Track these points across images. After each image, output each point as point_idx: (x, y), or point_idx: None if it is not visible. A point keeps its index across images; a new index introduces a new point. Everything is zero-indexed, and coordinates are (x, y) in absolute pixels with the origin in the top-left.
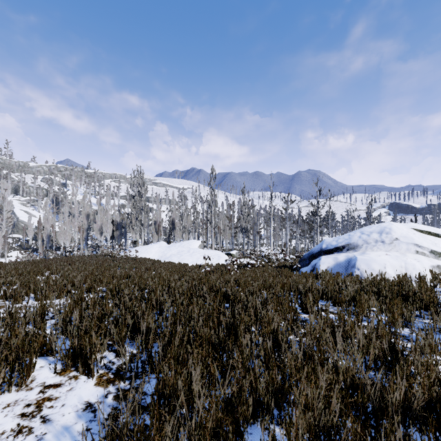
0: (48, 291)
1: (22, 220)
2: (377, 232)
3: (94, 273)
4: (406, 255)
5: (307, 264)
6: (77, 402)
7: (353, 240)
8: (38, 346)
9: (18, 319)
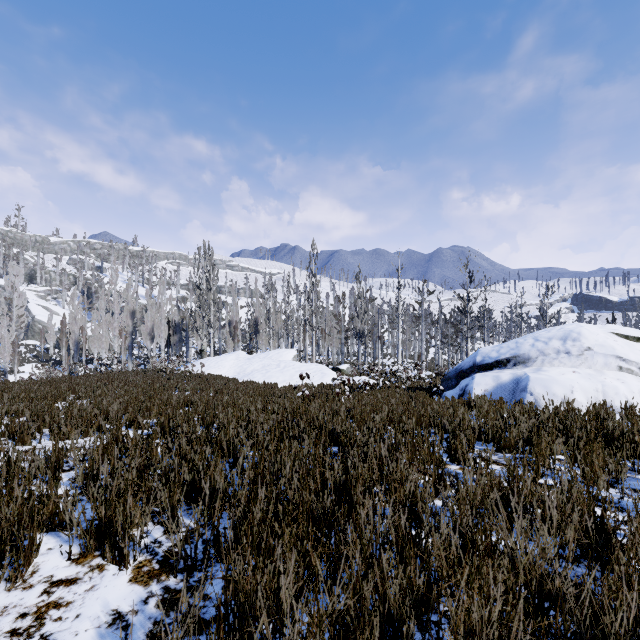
0: (70, 426)
1: (39, 320)
2: (559, 338)
3: (138, 399)
4: (604, 373)
5: (454, 385)
6: (100, 610)
7: (523, 349)
8: (46, 515)
9: (18, 472)
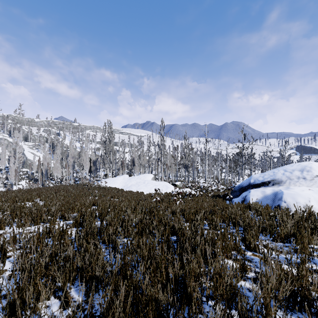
0: (27, 219)
1: (29, 159)
2: (298, 170)
3: (69, 202)
4: None
5: (238, 195)
6: None
7: (278, 176)
8: None
9: None
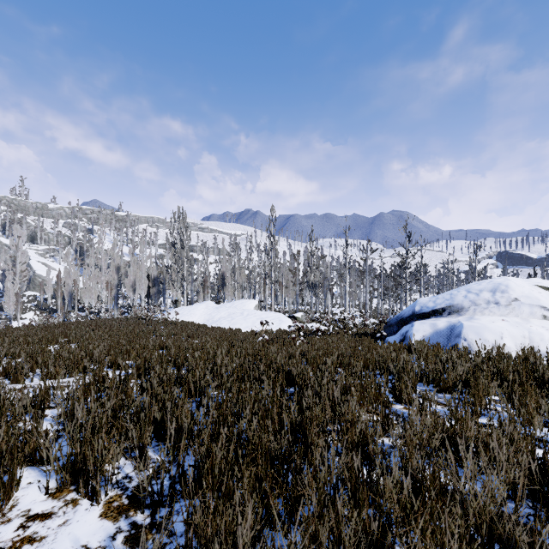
0: (58, 367)
1: (39, 274)
2: (488, 290)
3: (120, 343)
4: (530, 321)
5: (395, 331)
6: (70, 546)
7: (457, 300)
8: (28, 451)
9: (5, 411)
